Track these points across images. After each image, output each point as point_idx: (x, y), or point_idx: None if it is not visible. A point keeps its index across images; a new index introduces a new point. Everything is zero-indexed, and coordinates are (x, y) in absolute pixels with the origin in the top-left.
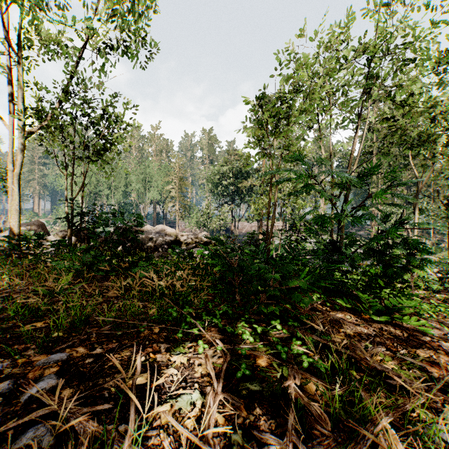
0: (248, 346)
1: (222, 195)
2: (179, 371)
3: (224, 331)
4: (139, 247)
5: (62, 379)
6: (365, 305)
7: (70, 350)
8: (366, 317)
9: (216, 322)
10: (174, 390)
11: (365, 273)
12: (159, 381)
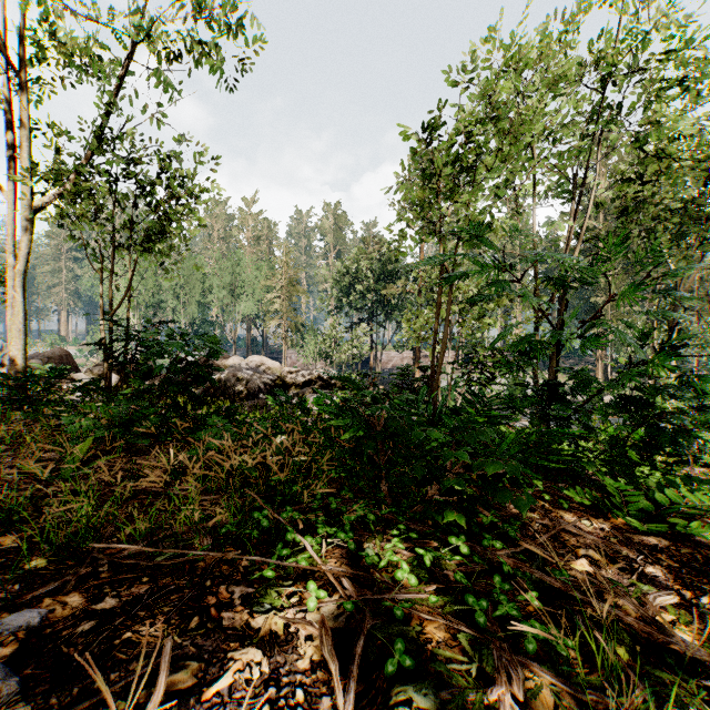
0: (408, 597)
1: (355, 308)
2: (265, 654)
3: (358, 557)
4: (220, 391)
5: (17, 675)
6: (617, 500)
7: (52, 601)
8: (617, 522)
9: (343, 539)
10: (251, 706)
11: (613, 442)
12: (222, 681)
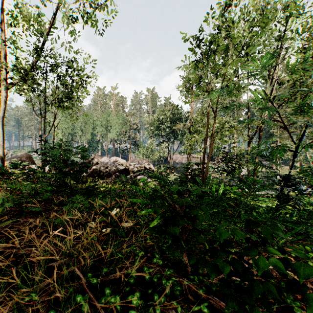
0: None
1: (161, 135)
2: None
3: None
4: (97, 174)
5: None
6: None
7: None
8: None
9: None
10: None
11: None
12: None
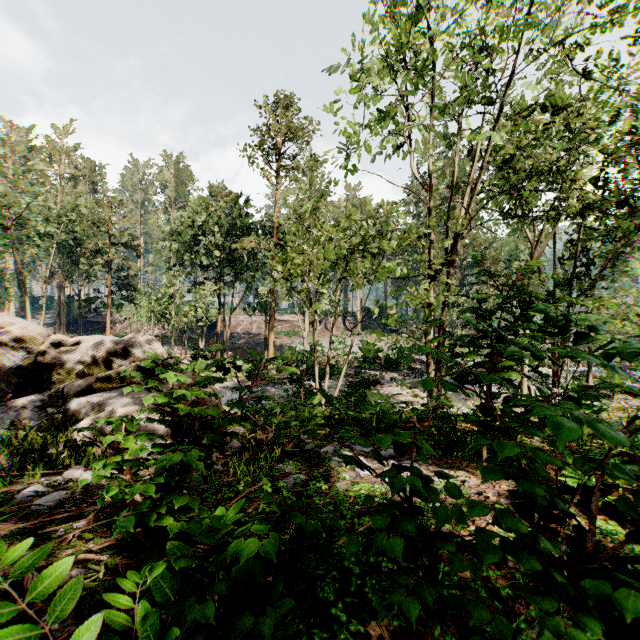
0: None
1: (200, 265)
2: None
3: None
4: None
5: None
6: None
7: None
8: None
9: None
10: None
11: None
12: None
